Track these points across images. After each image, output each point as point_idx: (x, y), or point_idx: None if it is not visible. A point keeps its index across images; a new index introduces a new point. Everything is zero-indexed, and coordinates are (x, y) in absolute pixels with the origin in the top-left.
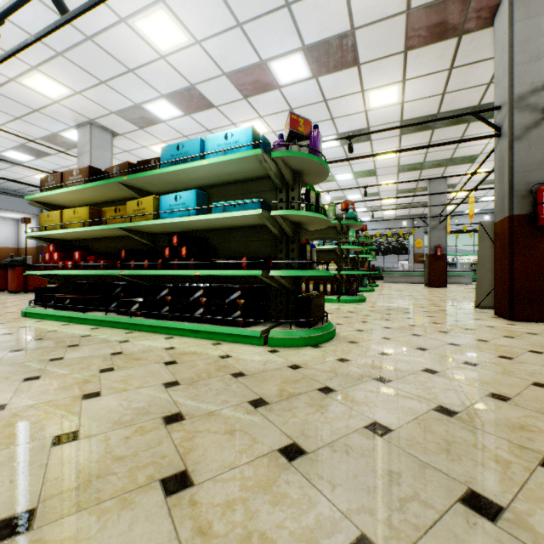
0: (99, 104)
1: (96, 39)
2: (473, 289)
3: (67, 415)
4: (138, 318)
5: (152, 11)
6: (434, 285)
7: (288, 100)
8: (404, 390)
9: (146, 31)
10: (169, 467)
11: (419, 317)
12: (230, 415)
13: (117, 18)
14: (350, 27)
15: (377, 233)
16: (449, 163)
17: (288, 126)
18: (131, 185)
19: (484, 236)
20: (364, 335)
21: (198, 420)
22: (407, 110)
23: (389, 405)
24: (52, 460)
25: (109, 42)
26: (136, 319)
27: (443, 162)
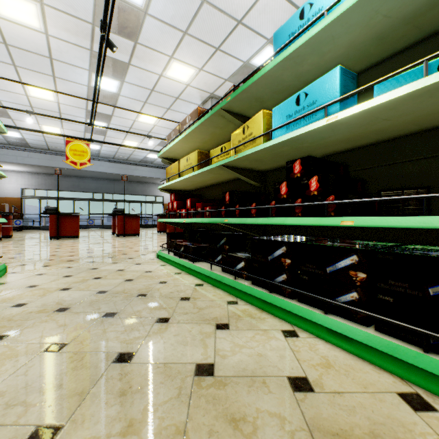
0: (215, 76)
1: None
2: None
3: None
4: (242, 282)
5: None
6: None
7: None
8: None
9: None
10: None
11: None
12: None
13: None
14: None
15: None
16: None
17: None
18: (235, 112)
19: None
20: None
21: None
22: None
23: None
24: None
25: None
26: (240, 283)
27: None
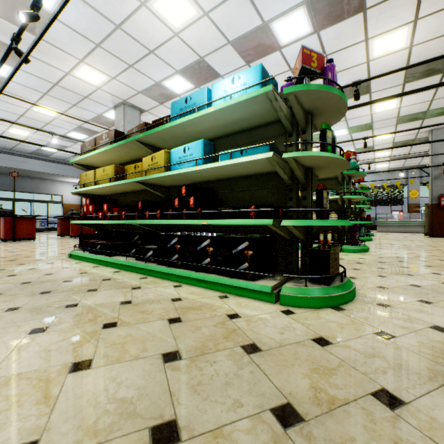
0: (129, 86)
1: (123, 27)
2: None
3: (41, 401)
4: (151, 264)
5: None
6: (437, 235)
7: (288, 61)
8: None
9: (162, 11)
10: None
11: None
12: (247, 441)
13: (138, 3)
14: None
15: (372, 184)
16: None
17: (299, 62)
18: (146, 143)
19: None
20: (391, 295)
21: None
22: (415, 54)
23: None
24: None
25: (133, 28)
26: (149, 265)
27: None
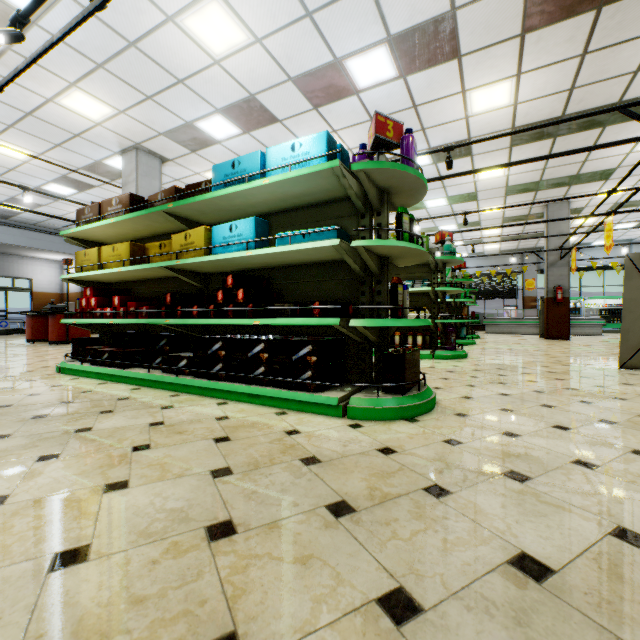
0: (145, 125)
1: (140, 45)
2: (606, 342)
3: (80, 517)
4: (185, 377)
5: (204, 4)
6: (553, 336)
7: (368, 108)
8: (554, 496)
9: (197, 31)
10: (209, 625)
11: (544, 380)
12: (301, 528)
13: (164, 16)
14: (450, 7)
15: (478, 272)
16: (574, 181)
17: (373, 131)
18: (178, 215)
19: (632, 273)
20: (474, 404)
21: (255, 535)
22: (521, 113)
23: (538, 523)
24: (44, 597)
25: (155, 48)
26: (183, 378)
27: (566, 180)
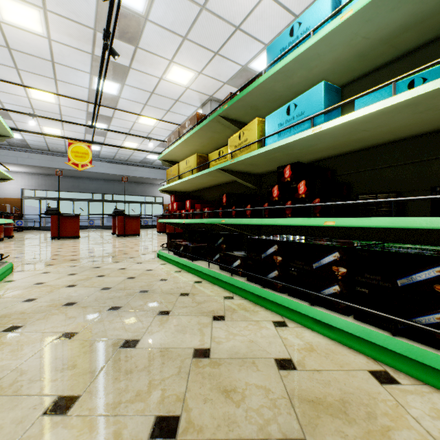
0: (214, 79)
1: (208, 5)
2: None
3: None
4: (238, 278)
5: None
6: None
7: None
8: None
9: None
10: None
11: None
12: None
13: None
14: None
15: None
16: None
17: None
18: (232, 118)
19: None
20: None
21: None
22: None
23: None
24: None
25: (218, 3)
26: (236, 279)
27: None
